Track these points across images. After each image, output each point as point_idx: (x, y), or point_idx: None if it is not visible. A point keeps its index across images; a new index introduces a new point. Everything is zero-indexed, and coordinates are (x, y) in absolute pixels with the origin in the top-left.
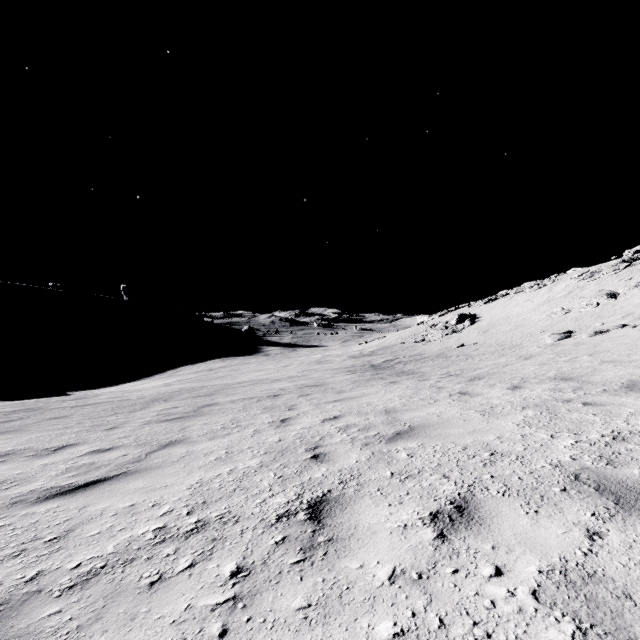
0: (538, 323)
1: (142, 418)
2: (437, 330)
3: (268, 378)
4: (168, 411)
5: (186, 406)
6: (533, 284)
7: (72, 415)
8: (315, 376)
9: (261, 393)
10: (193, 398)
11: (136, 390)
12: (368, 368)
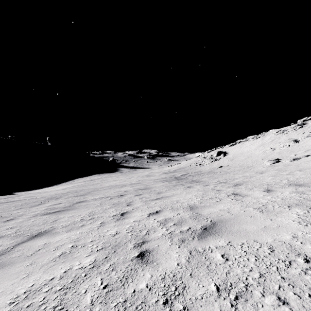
0: (259, 155)
1: (34, 211)
2: (207, 159)
3: (119, 184)
4: (53, 206)
5: (66, 202)
6: (253, 136)
7: None
8: (145, 183)
9: (113, 194)
10: (73, 197)
11: (44, 192)
12: (173, 179)
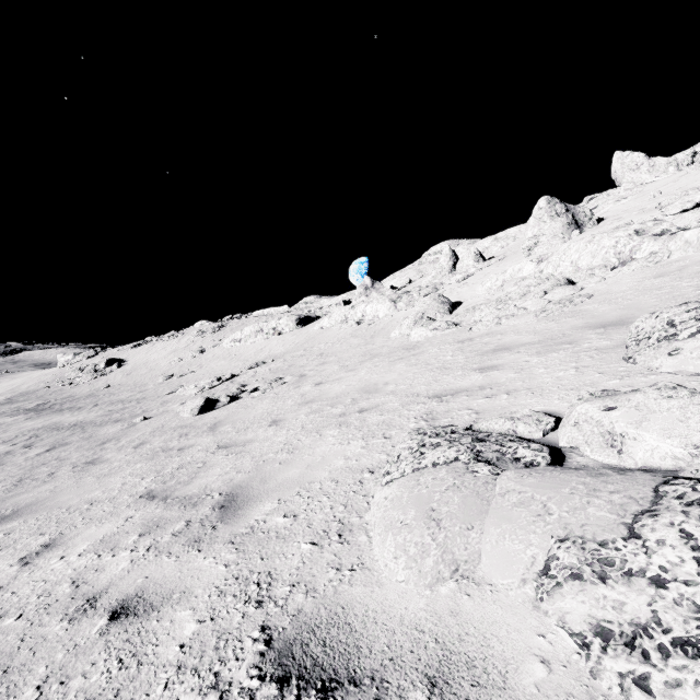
0: (163, 368)
1: None
2: (87, 373)
3: None
4: None
5: None
6: (171, 334)
7: None
8: None
9: None
10: None
11: None
12: (26, 411)
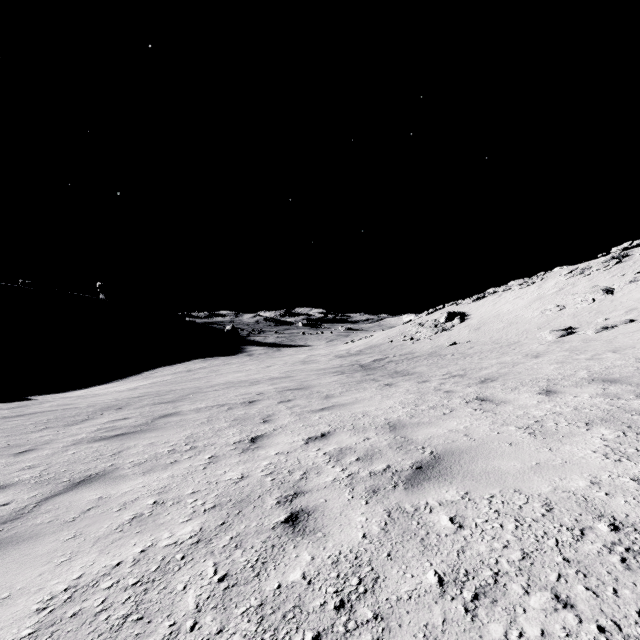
0: (532, 320)
1: (75, 435)
2: (426, 328)
3: (246, 380)
4: (114, 424)
5: (139, 417)
6: (521, 282)
7: None
8: (299, 377)
9: (235, 399)
10: (153, 405)
11: (94, 395)
12: (357, 368)
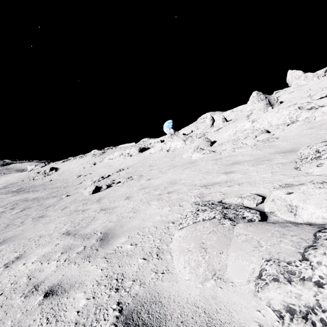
0: (76, 172)
1: None
2: (41, 174)
3: None
4: None
5: None
6: (80, 156)
7: None
8: None
9: None
10: None
11: None
12: (12, 192)
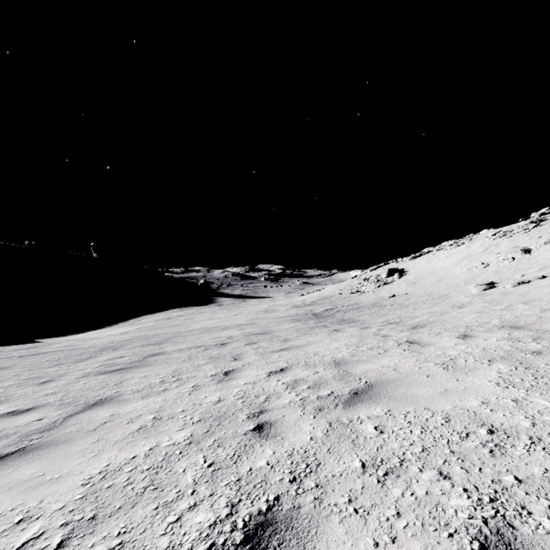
0: (461, 276)
1: (83, 369)
2: (370, 282)
3: (218, 326)
4: (113, 361)
5: (132, 355)
6: (452, 242)
7: (14, 366)
8: (262, 324)
9: (209, 341)
10: (142, 347)
11: (92, 338)
12: (311, 316)
